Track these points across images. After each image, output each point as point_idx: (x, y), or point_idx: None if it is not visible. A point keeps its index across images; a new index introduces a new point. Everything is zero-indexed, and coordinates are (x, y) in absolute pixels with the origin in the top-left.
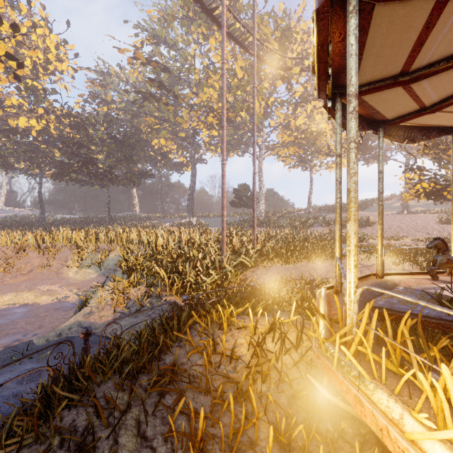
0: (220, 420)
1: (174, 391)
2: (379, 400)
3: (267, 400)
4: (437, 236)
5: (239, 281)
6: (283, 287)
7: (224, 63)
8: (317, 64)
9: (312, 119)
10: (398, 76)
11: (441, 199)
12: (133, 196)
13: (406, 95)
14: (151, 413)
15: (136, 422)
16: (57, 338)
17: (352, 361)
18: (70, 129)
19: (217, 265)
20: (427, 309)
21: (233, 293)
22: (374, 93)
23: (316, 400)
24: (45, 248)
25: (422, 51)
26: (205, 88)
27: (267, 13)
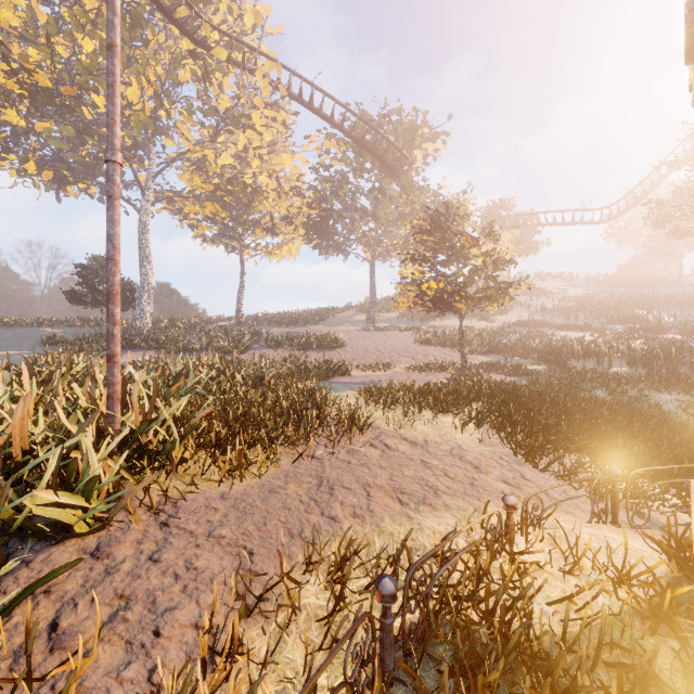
0: None
1: None
2: None
3: None
4: (428, 363)
5: None
6: None
7: None
8: None
9: (245, 164)
10: None
11: (448, 308)
12: None
13: None
14: None
15: None
16: None
17: None
18: None
19: None
20: None
21: None
22: None
23: None
24: None
25: None
26: None
27: None
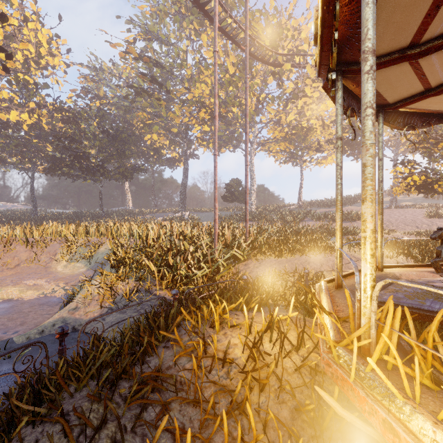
0: (211, 438)
1: (158, 402)
2: (421, 429)
3: (266, 414)
4: (427, 230)
5: (231, 274)
6: (277, 281)
7: (215, 51)
8: (321, 29)
9: (302, 115)
10: (407, 48)
11: (431, 192)
12: (126, 191)
13: (412, 73)
14: (130, 429)
15: (112, 442)
16: (39, 336)
17: (380, 375)
18: (62, 123)
19: (209, 258)
20: (437, 304)
21: (226, 287)
22: (379, 69)
23: (324, 413)
24: (33, 242)
25: (437, 15)
26: (197, 84)
27: (259, 10)
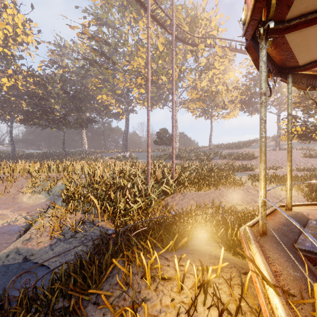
0: None
1: None
2: None
3: None
4: (304, 167)
5: (161, 206)
6: (199, 214)
7: (148, 27)
8: None
9: (212, 82)
10: None
11: (310, 139)
12: (83, 136)
13: None
14: None
15: None
16: None
17: None
18: (33, 85)
19: (143, 194)
20: None
21: (157, 220)
22: (302, 28)
23: None
24: (4, 178)
25: None
26: (135, 58)
27: (181, 5)
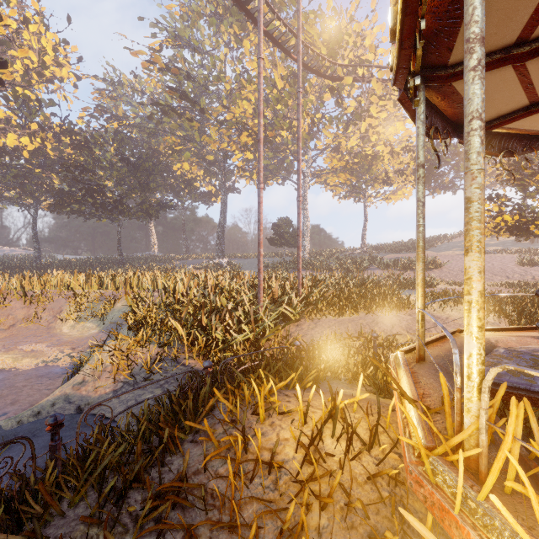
0: None
1: (179, 526)
2: None
3: None
4: (520, 281)
5: (280, 338)
6: (338, 347)
7: (260, 58)
8: (401, 16)
9: (367, 140)
10: (512, 47)
11: (526, 235)
12: (150, 232)
13: (516, 81)
14: None
15: None
16: (34, 419)
17: (507, 518)
18: (71, 149)
19: (252, 318)
20: None
21: (273, 355)
22: None
23: None
24: (33, 296)
25: None
26: (238, 101)
27: (313, 11)
